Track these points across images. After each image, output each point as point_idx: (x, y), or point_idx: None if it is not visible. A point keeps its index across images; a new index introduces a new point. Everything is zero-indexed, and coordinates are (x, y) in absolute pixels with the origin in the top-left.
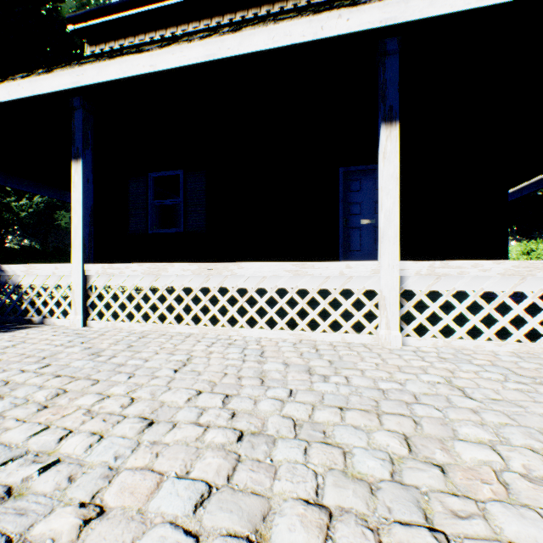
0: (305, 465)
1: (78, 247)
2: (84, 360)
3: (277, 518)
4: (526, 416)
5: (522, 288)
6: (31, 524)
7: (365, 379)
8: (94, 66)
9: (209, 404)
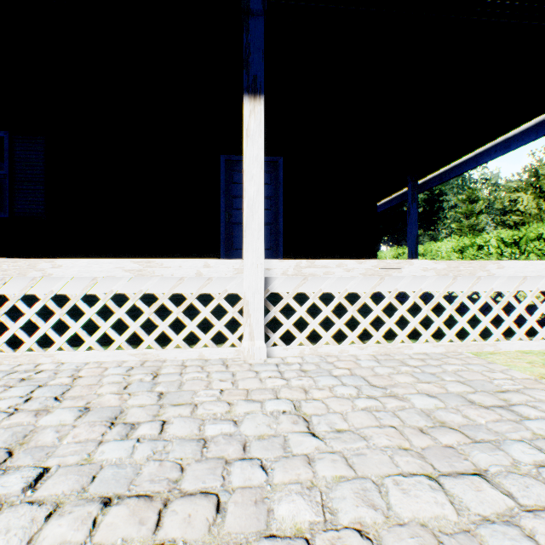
0: None
1: None
2: None
3: None
4: (367, 455)
5: (381, 289)
6: None
7: (190, 422)
8: None
9: None
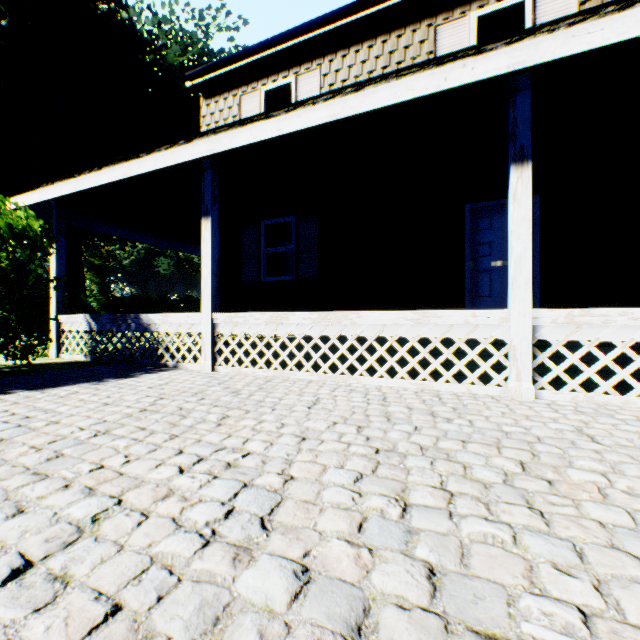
0: (431, 470)
1: (207, 297)
2: (229, 396)
3: (412, 491)
4: None
5: None
6: (253, 478)
7: (488, 423)
8: (227, 134)
9: (345, 431)
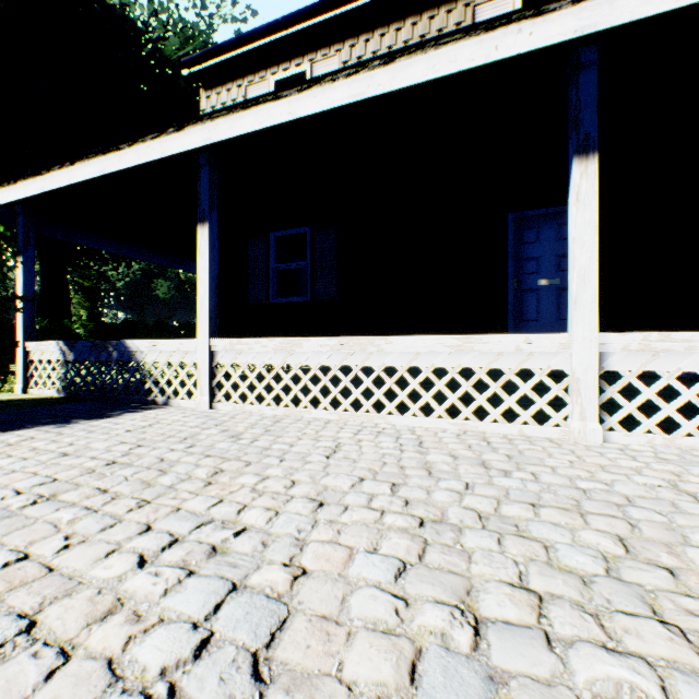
0: (501, 553)
1: (204, 320)
2: (226, 442)
3: (482, 594)
4: None
5: None
6: (247, 574)
7: (557, 477)
8: (227, 120)
9: (376, 490)
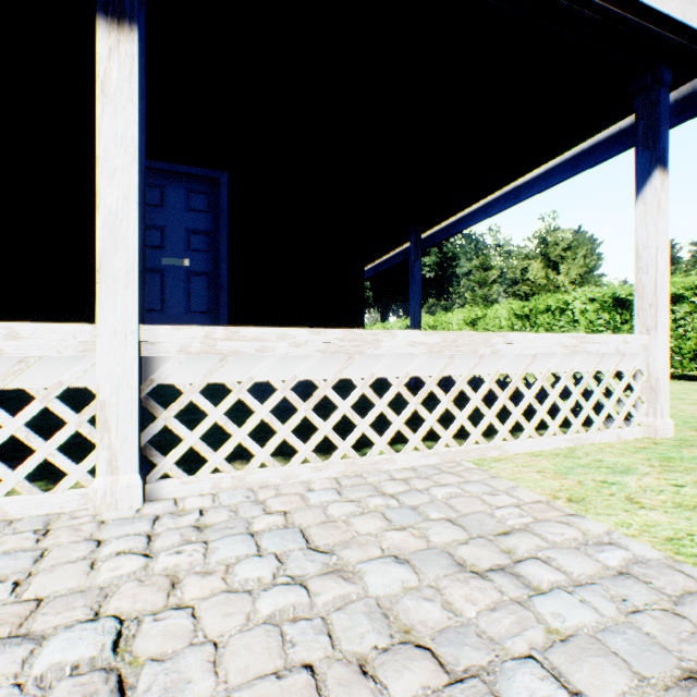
0: None
1: None
2: None
3: None
4: None
5: (350, 374)
6: None
7: None
8: None
9: None
